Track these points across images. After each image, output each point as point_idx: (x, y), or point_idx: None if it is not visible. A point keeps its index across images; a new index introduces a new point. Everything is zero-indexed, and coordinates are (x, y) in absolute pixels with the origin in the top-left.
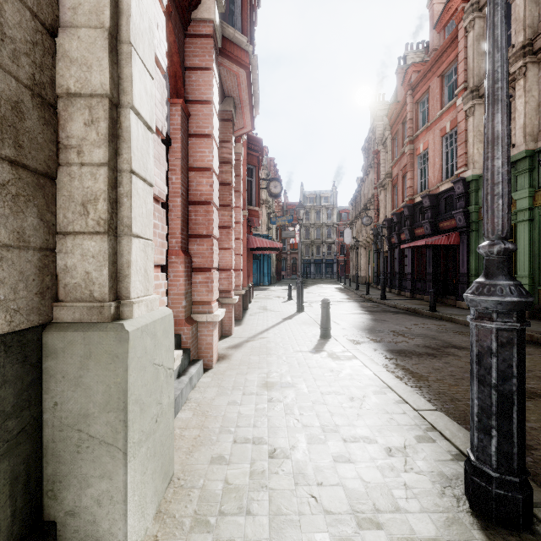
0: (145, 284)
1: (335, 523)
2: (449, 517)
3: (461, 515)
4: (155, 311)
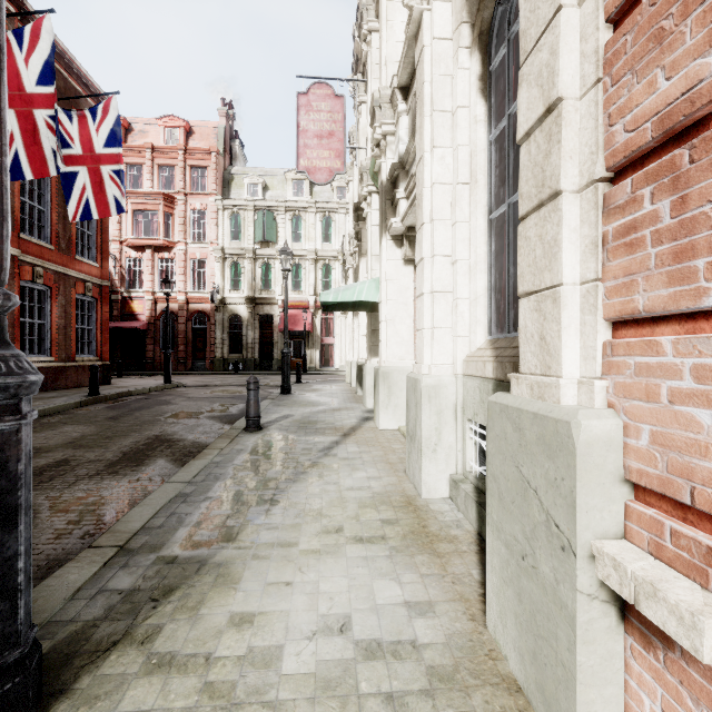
0: (544, 358)
1: (267, 686)
2: (90, 705)
3: (63, 711)
4: (543, 402)
